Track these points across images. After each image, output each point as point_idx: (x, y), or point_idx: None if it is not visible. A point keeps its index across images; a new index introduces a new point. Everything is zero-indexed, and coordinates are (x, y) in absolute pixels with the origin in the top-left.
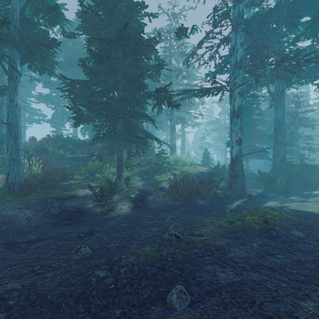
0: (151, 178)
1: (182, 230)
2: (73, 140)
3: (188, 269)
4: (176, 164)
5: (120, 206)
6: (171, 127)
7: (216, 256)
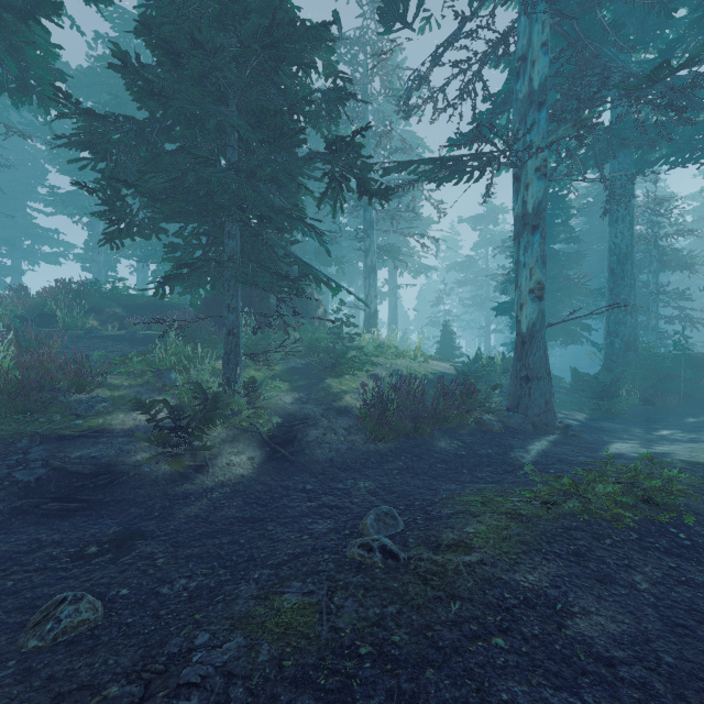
0: (317, 384)
1: (403, 529)
2: (125, 297)
3: (438, 702)
4: (378, 354)
5: (228, 458)
6: (367, 269)
7: (527, 632)
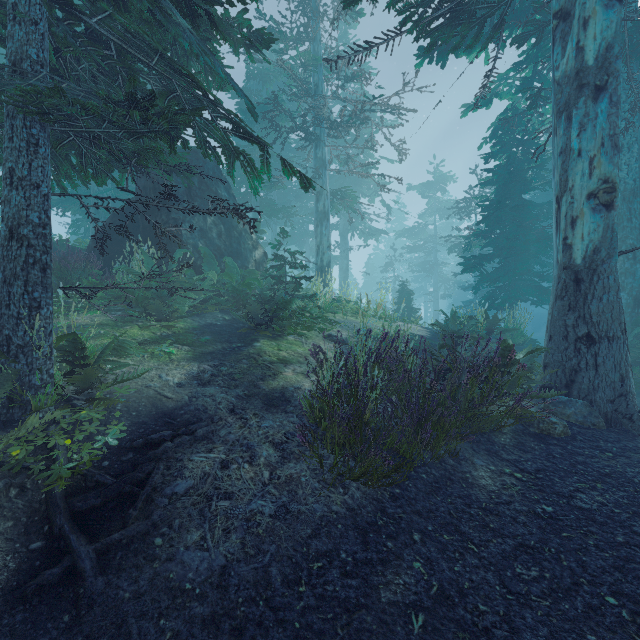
0: (240, 351)
1: None
2: None
3: None
4: (334, 310)
5: None
6: (319, 216)
7: None
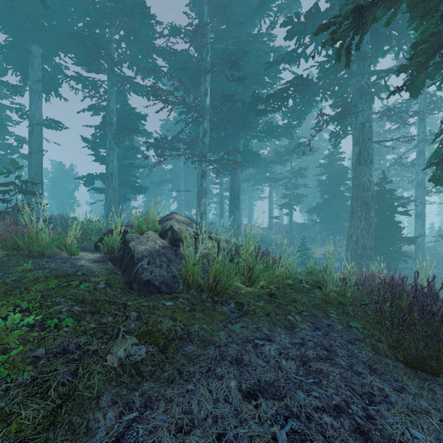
0: None
1: None
2: (300, 223)
3: None
4: None
5: (335, 264)
6: None
7: None
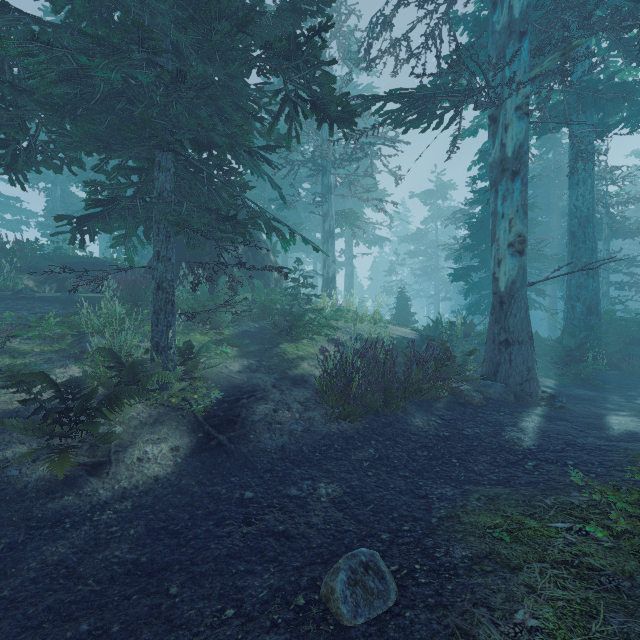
0: (271, 350)
1: (396, 599)
2: (71, 258)
3: None
4: (337, 318)
5: (143, 450)
6: (325, 234)
7: None
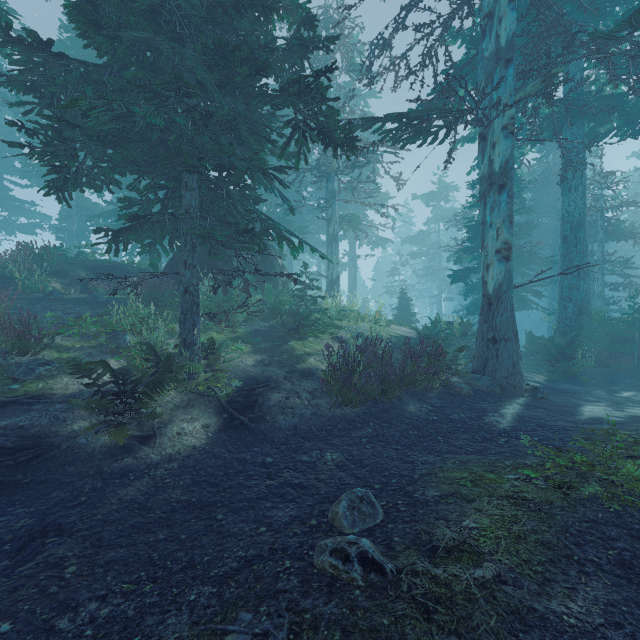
0: (280, 347)
1: (382, 519)
2: (91, 261)
3: None
4: (341, 318)
5: (180, 426)
6: (329, 238)
7: None
